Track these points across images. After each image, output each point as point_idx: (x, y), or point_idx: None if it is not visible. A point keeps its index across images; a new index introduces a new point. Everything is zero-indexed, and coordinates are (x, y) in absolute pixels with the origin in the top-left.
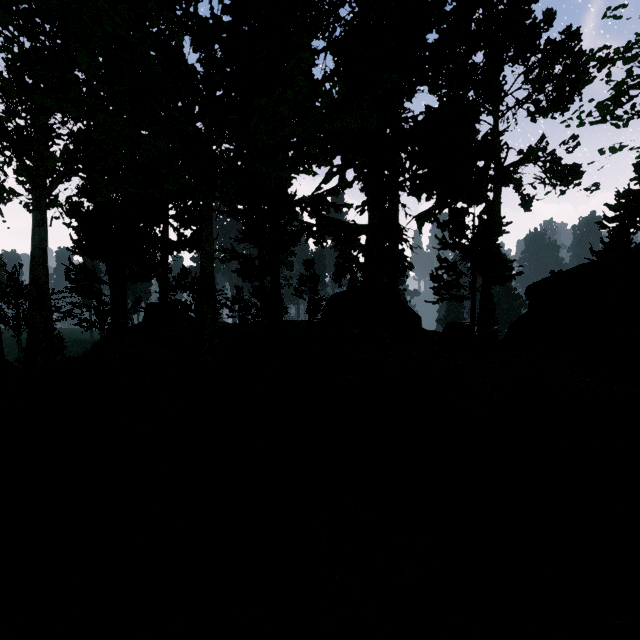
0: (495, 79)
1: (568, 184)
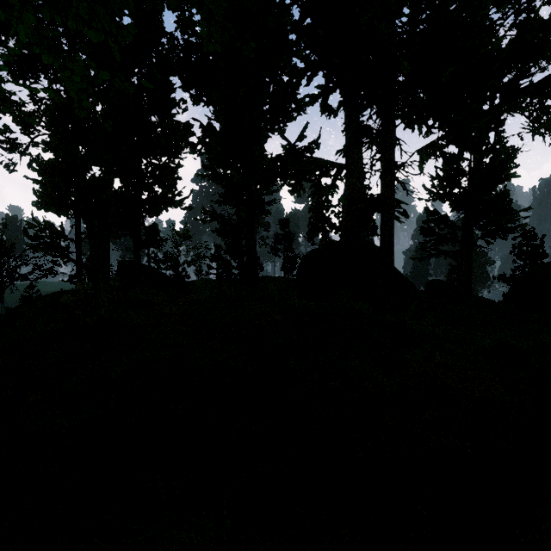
0: None
1: None
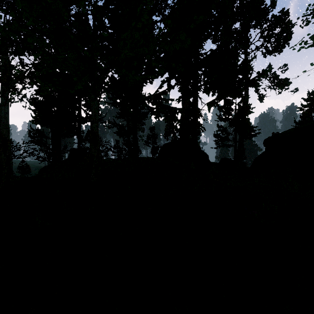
0: (246, 35)
1: (282, 88)
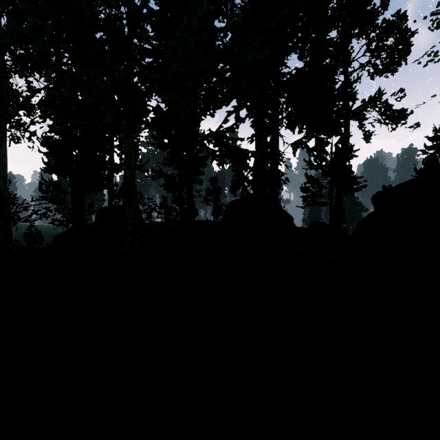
0: (346, 48)
1: (397, 123)
